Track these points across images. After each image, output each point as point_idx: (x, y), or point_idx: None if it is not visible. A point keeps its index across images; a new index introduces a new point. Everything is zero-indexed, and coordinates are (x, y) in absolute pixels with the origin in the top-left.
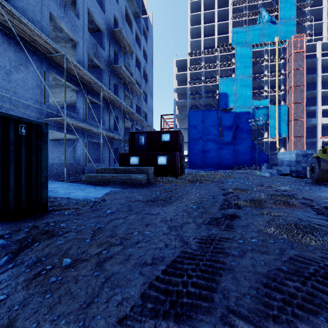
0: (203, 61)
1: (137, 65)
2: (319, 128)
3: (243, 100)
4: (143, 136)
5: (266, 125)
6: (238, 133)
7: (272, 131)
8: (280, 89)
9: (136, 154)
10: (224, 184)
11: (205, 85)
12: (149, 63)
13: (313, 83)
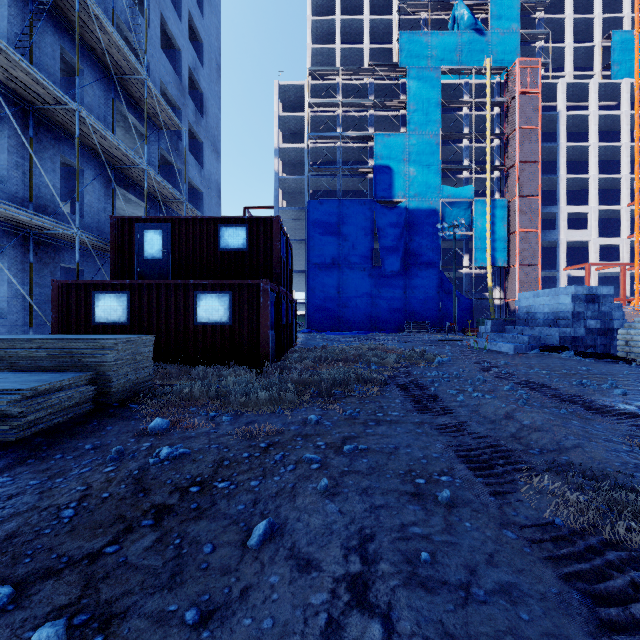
0: (339, 93)
1: (170, 57)
2: (562, 251)
3: (424, 183)
4: (161, 232)
5: (467, 240)
6: (412, 254)
7: (479, 252)
8: (493, 166)
9: (118, 286)
10: (444, 406)
11: (344, 147)
12: (209, 68)
13: (550, 162)
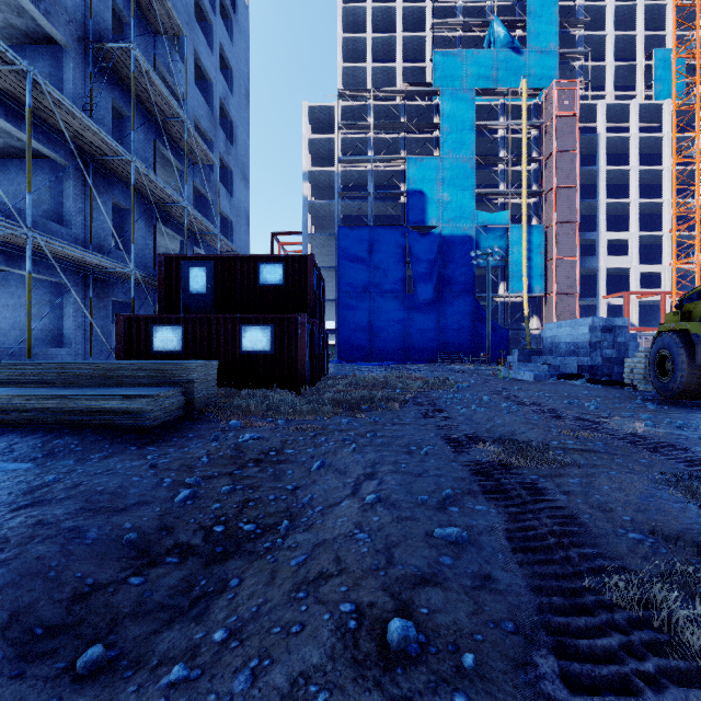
0: (370, 115)
1: (202, 89)
2: (602, 278)
3: (458, 209)
4: (205, 269)
5: (503, 268)
6: (446, 282)
7: (515, 280)
8: (530, 191)
9: (174, 320)
10: (447, 415)
11: (375, 171)
12: (238, 95)
13: (590, 186)
